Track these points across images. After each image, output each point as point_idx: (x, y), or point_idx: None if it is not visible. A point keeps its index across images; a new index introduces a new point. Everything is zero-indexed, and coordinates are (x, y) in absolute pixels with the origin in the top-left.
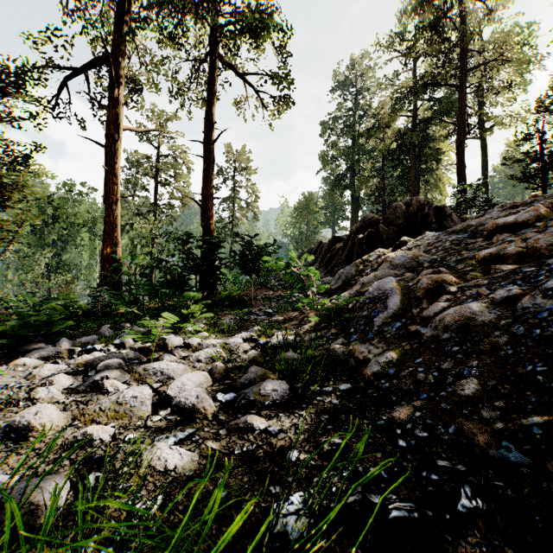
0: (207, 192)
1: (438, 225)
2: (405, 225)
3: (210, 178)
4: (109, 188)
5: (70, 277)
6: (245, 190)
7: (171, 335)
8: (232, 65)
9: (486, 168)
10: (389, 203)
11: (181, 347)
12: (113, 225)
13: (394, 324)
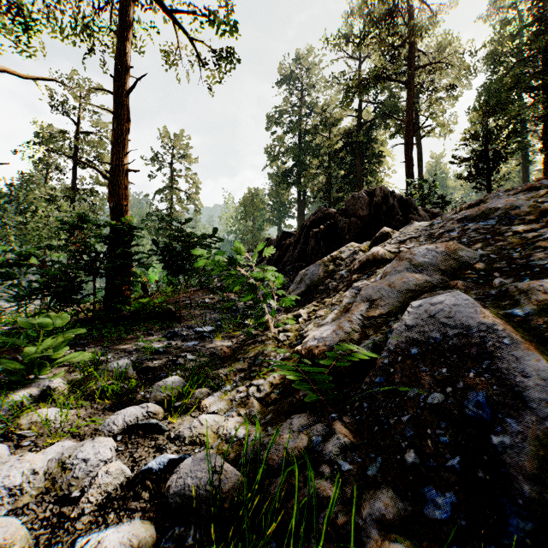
0: (119, 160)
1: (404, 218)
2: (369, 218)
3: (123, 142)
4: None
5: None
6: (186, 181)
7: None
8: None
9: (421, 172)
10: (337, 200)
11: None
12: None
13: None
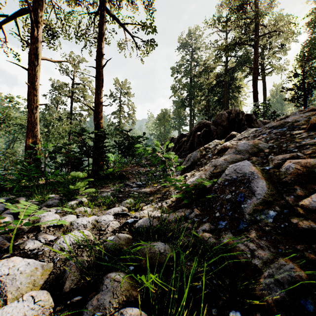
0: (98, 101)
1: (248, 126)
2: (228, 126)
3: (100, 92)
4: (31, 98)
5: (15, 158)
6: (127, 106)
7: (49, 212)
8: (115, 17)
9: (265, 96)
10: (212, 115)
11: (53, 227)
12: (34, 124)
13: (267, 212)
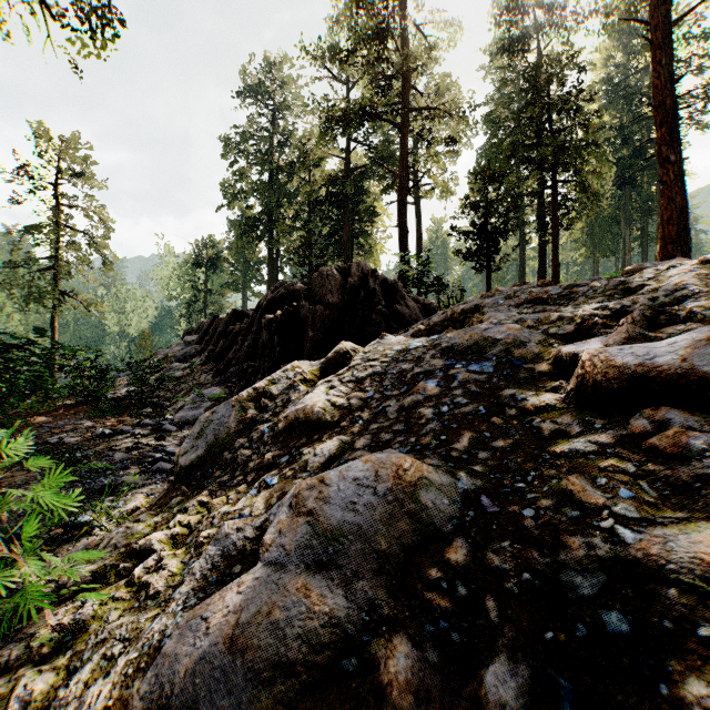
0: None
1: (388, 310)
2: (341, 307)
3: None
4: None
5: None
6: (88, 216)
7: None
8: None
9: (420, 239)
10: (317, 267)
11: None
12: None
13: None
